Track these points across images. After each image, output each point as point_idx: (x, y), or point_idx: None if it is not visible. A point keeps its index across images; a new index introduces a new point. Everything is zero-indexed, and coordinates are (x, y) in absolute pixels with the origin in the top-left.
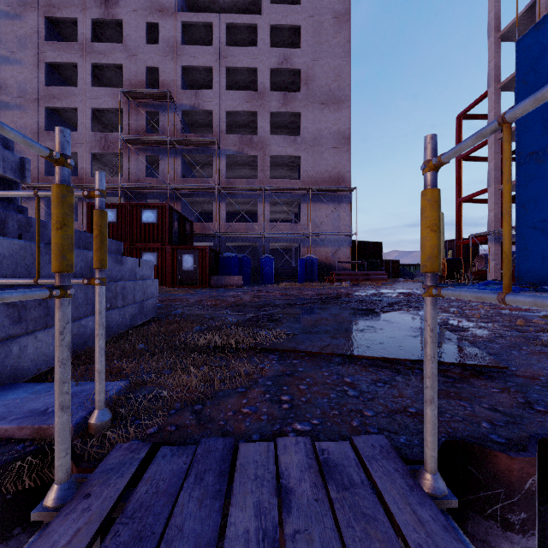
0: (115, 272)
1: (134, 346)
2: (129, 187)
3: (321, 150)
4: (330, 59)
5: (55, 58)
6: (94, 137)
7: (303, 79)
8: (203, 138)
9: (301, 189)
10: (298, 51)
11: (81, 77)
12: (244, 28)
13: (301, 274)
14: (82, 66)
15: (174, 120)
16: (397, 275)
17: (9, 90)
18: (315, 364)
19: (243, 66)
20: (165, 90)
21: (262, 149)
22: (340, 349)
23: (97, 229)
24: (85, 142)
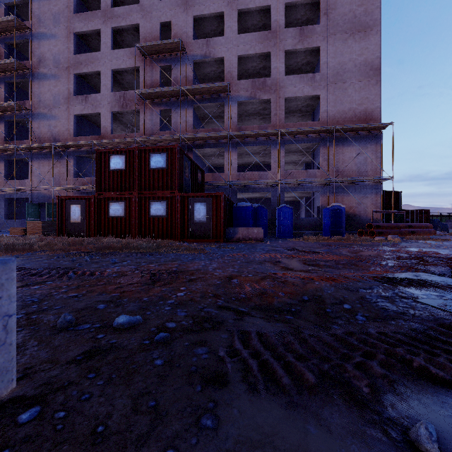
0: None
1: None
2: (144, 140)
3: (344, 86)
4: None
5: (82, 28)
6: (114, 97)
7: (322, 9)
8: (214, 83)
9: (322, 131)
10: None
11: (103, 42)
12: None
13: (326, 226)
14: (104, 31)
15: (186, 71)
16: None
17: (47, 62)
18: None
19: (255, 6)
20: (177, 39)
21: (276, 91)
22: None
23: None
24: (106, 102)
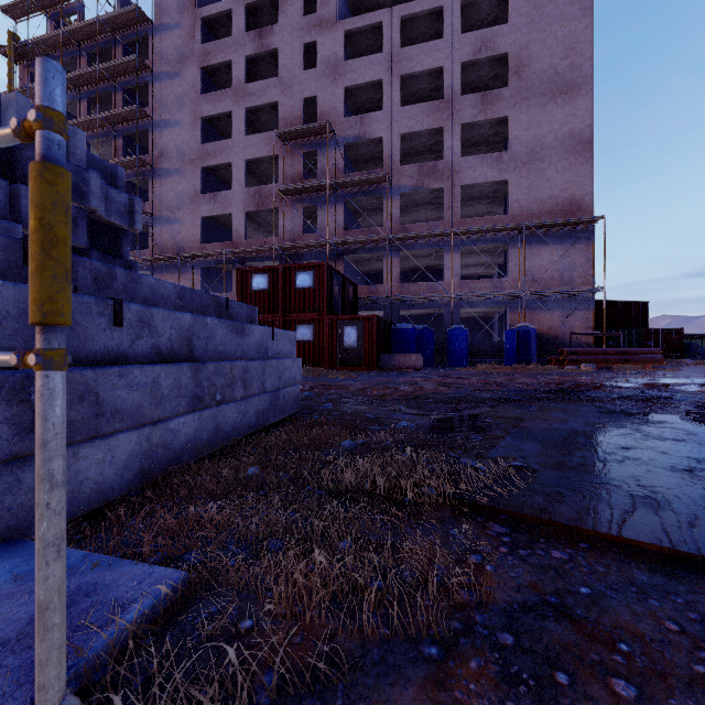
0: (231, 347)
1: (244, 468)
2: (284, 247)
3: (541, 166)
4: (557, 26)
5: (210, 111)
6: (248, 193)
7: (512, 66)
8: (370, 174)
9: (509, 228)
10: (504, 28)
11: (235, 127)
12: (424, 18)
13: (510, 352)
14: (236, 114)
15: (334, 158)
16: (679, 354)
17: (170, 155)
18: (617, 573)
19: (423, 69)
20: (324, 122)
21: (450, 178)
22: (675, 534)
23: (32, 216)
24: (239, 201)
